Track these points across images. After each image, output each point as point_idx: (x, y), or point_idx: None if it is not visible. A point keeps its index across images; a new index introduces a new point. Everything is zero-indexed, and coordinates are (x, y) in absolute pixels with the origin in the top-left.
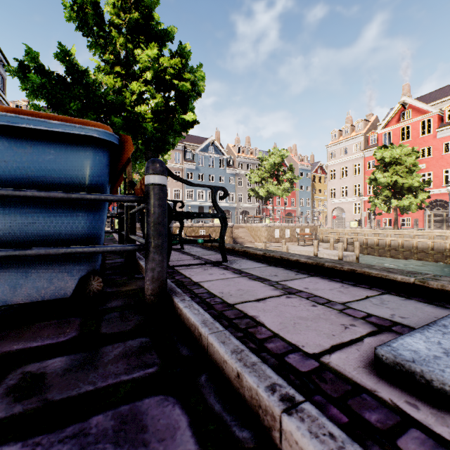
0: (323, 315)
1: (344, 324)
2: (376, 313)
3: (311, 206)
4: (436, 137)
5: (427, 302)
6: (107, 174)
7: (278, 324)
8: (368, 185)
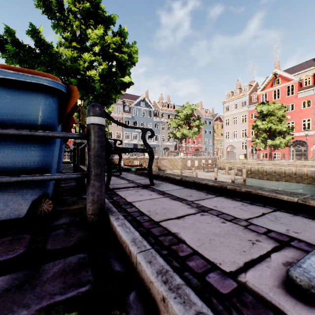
0: (232, 231)
1: (251, 240)
2: (274, 229)
3: (212, 144)
4: (297, 97)
5: (311, 218)
6: (56, 116)
7: (197, 241)
8: (251, 130)
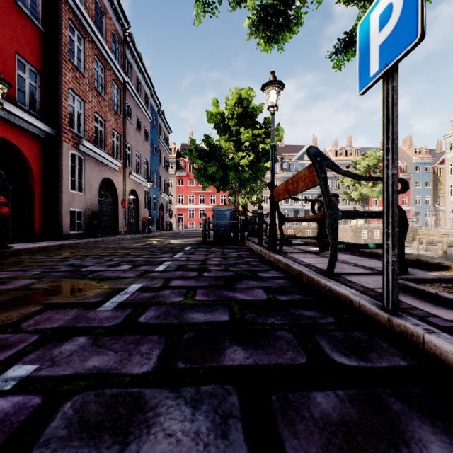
0: None
1: None
2: None
3: (431, 204)
4: None
5: None
6: (233, 216)
7: None
8: None
